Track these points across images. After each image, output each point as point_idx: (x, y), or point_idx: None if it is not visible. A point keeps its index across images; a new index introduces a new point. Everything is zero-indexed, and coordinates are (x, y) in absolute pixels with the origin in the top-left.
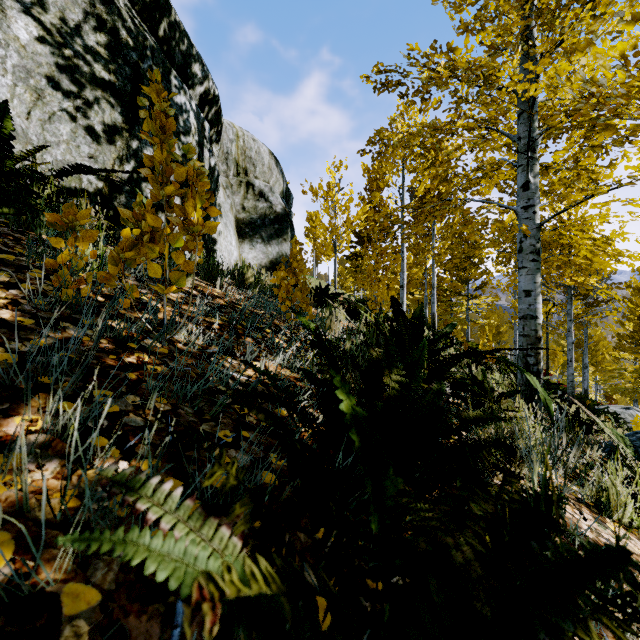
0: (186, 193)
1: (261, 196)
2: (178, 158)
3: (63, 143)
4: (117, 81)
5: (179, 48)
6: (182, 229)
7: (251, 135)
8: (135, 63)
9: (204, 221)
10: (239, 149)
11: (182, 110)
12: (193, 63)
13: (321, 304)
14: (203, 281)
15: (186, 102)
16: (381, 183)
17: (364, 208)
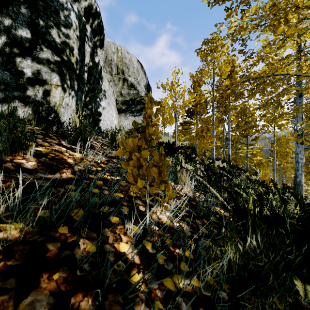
0: None
1: (132, 86)
2: None
3: None
4: None
5: None
6: None
7: (126, 50)
8: None
9: (91, 99)
10: (118, 58)
11: (63, 7)
12: None
13: (169, 153)
14: (68, 145)
15: (67, 2)
16: (201, 82)
17: (193, 95)
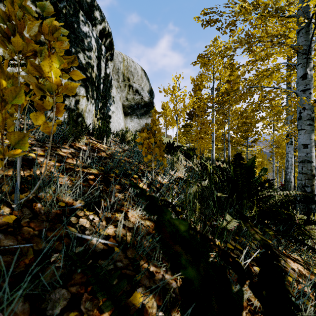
0: (42, 51)
1: (136, 92)
2: (32, 14)
3: (0, 48)
4: (41, 12)
5: (86, 0)
6: (37, 88)
7: (131, 59)
8: (54, 3)
9: (103, 105)
10: (124, 66)
11: (86, 36)
12: (95, 10)
13: (170, 152)
14: (96, 140)
15: (89, 31)
16: (201, 86)
17: (192, 99)
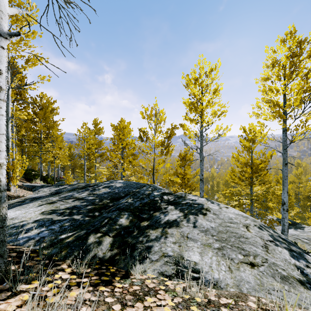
0: None
1: None
2: None
3: None
4: None
5: None
6: None
7: None
8: None
9: None
10: None
11: None
12: None
13: None
14: None
15: None
16: None
17: None
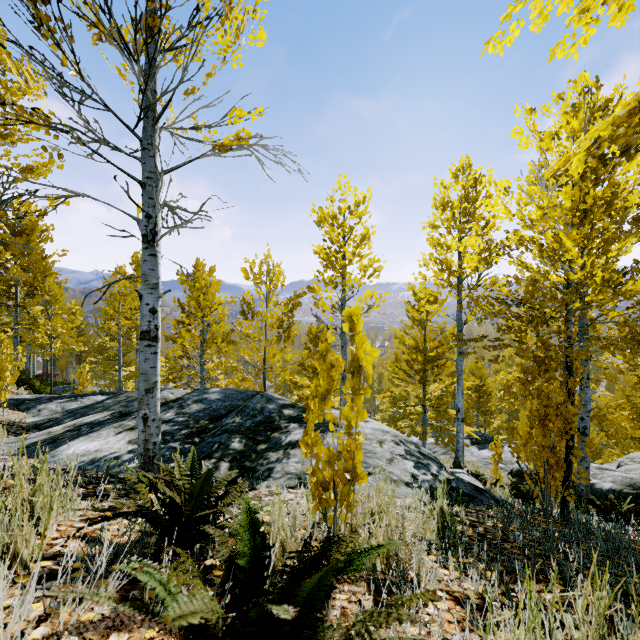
0: None
1: None
2: None
3: None
4: None
5: None
6: None
7: None
8: None
9: None
10: None
11: None
12: None
13: None
14: None
15: None
16: None
17: None
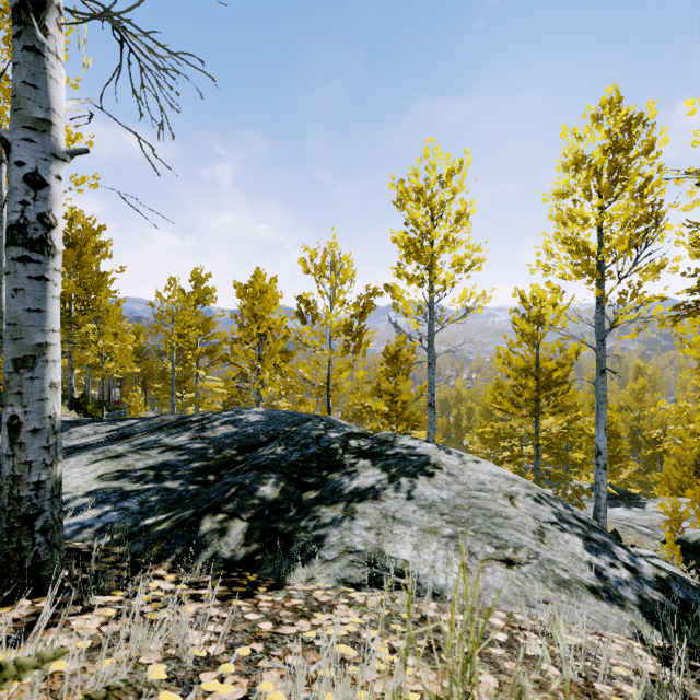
0: None
1: None
2: None
3: None
4: None
5: None
6: None
7: None
8: None
9: None
10: None
11: None
12: None
13: None
14: None
15: None
16: None
17: None
